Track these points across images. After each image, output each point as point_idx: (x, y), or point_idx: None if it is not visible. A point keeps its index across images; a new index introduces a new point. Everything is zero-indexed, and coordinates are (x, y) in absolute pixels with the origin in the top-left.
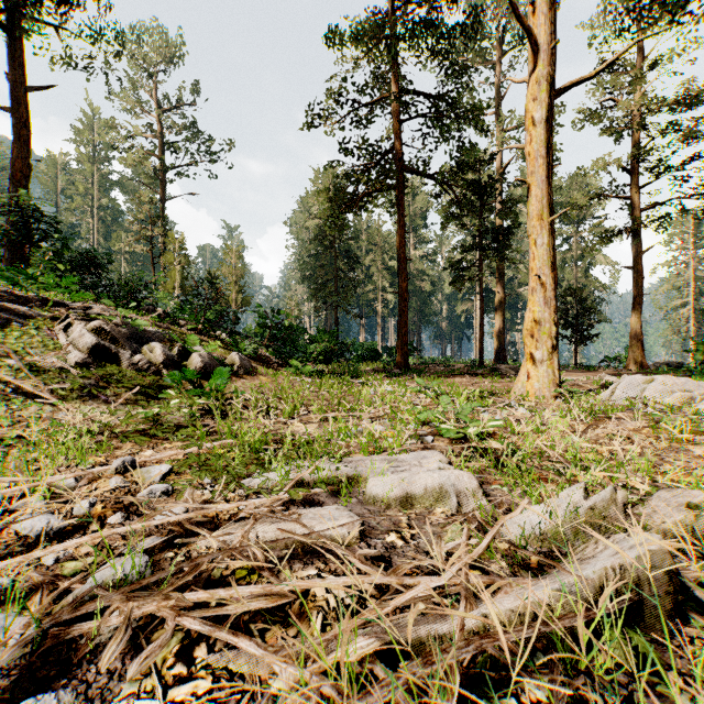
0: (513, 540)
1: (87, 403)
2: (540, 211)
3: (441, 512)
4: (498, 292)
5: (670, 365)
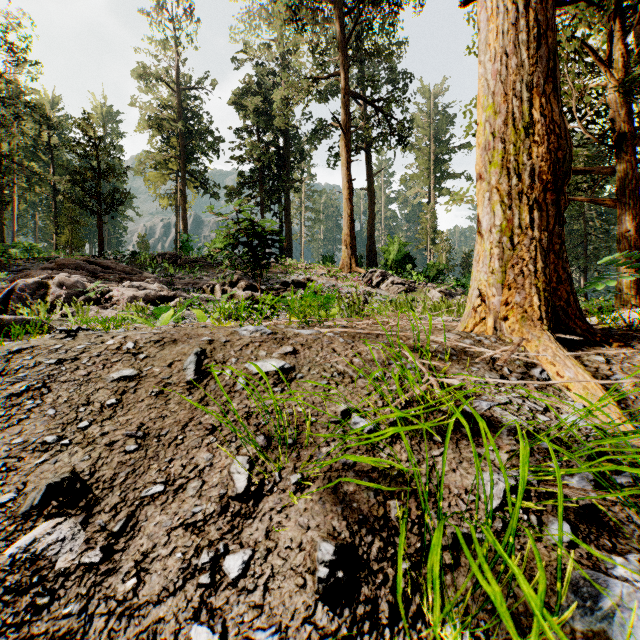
0: None
1: None
2: None
3: None
4: None
5: None
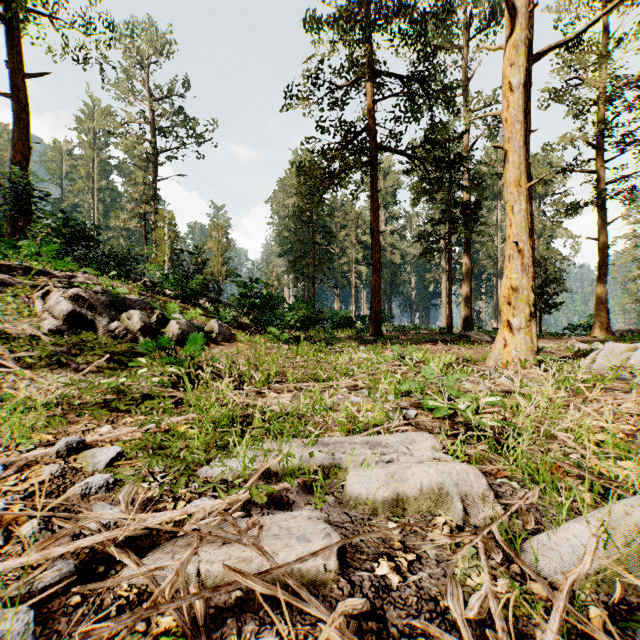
0: (551, 577)
1: (55, 371)
2: (518, 177)
3: (443, 522)
4: (466, 263)
5: (632, 332)
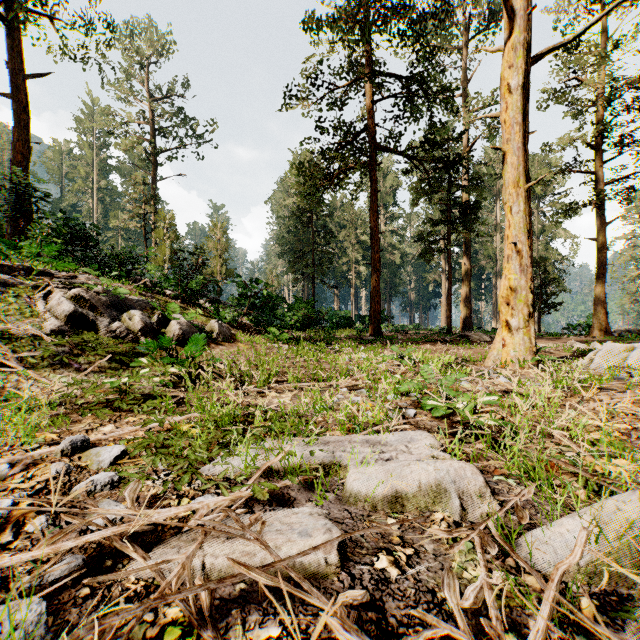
0: (545, 570)
1: (57, 371)
2: (516, 179)
3: (441, 518)
4: (465, 263)
5: (631, 332)
